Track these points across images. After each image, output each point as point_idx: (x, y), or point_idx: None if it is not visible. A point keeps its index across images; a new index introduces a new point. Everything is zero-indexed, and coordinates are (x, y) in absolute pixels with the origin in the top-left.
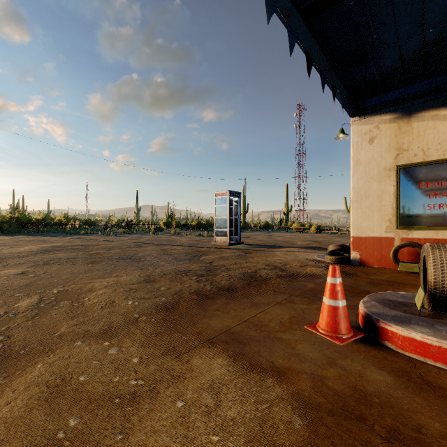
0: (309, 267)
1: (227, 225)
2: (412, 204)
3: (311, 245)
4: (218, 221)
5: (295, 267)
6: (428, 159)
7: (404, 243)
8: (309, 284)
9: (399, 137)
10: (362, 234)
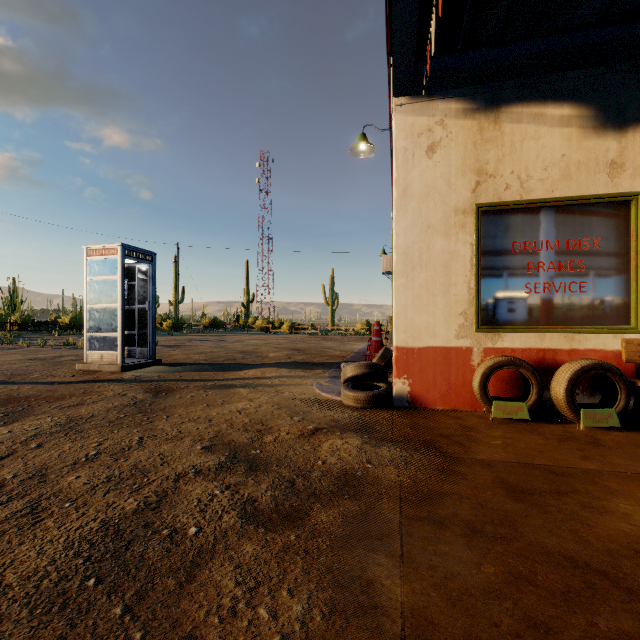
0: (325, 436)
1: (117, 325)
2: (501, 282)
3: (294, 358)
4: (94, 313)
5: (288, 444)
6: (528, 197)
7: (500, 360)
8: (375, 568)
9: (480, 149)
10: (415, 342)
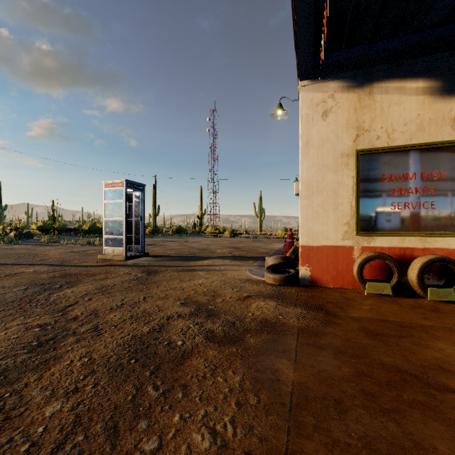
0: (254, 300)
1: (123, 231)
2: (374, 202)
3: (234, 253)
4: (109, 223)
5: (231, 303)
6: (393, 144)
7: (372, 255)
8: (280, 364)
9: (359, 113)
10: (314, 242)
